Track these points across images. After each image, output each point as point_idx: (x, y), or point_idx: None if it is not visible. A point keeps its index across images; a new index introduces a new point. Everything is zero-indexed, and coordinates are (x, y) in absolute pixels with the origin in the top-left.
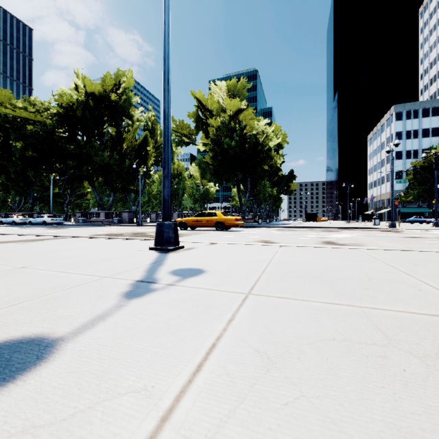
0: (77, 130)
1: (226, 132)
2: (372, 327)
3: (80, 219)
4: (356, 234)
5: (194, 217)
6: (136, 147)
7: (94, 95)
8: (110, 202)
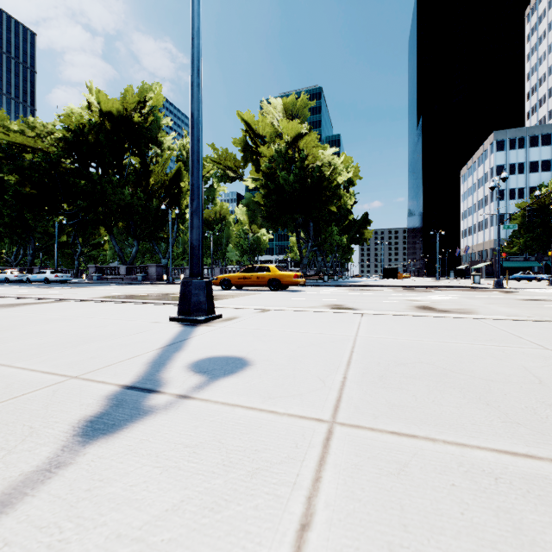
0: (90, 161)
1: (282, 164)
2: None
3: (94, 275)
4: (456, 296)
5: (240, 272)
6: (166, 182)
7: (111, 114)
8: (133, 253)
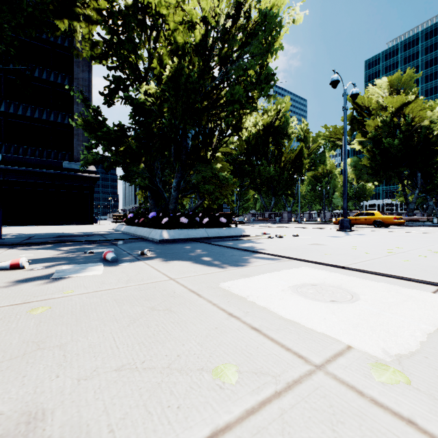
0: (251, 154)
1: (387, 130)
2: (410, 239)
3: (251, 218)
4: None
5: (352, 216)
6: (292, 158)
7: (263, 126)
8: (272, 204)
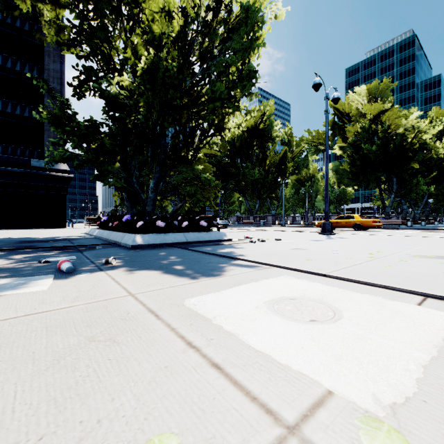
0: (236, 156)
1: (366, 137)
2: (389, 242)
3: (236, 221)
4: None
5: (334, 219)
6: (276, 161)
7: (248, 128)
8: (256, 207)
